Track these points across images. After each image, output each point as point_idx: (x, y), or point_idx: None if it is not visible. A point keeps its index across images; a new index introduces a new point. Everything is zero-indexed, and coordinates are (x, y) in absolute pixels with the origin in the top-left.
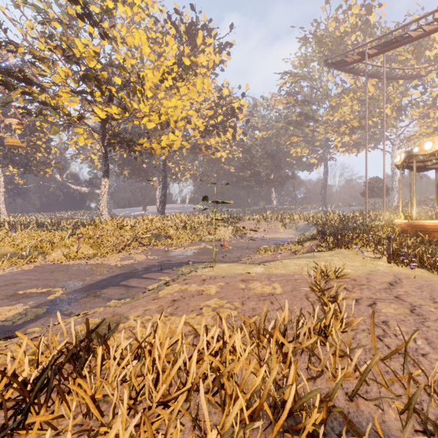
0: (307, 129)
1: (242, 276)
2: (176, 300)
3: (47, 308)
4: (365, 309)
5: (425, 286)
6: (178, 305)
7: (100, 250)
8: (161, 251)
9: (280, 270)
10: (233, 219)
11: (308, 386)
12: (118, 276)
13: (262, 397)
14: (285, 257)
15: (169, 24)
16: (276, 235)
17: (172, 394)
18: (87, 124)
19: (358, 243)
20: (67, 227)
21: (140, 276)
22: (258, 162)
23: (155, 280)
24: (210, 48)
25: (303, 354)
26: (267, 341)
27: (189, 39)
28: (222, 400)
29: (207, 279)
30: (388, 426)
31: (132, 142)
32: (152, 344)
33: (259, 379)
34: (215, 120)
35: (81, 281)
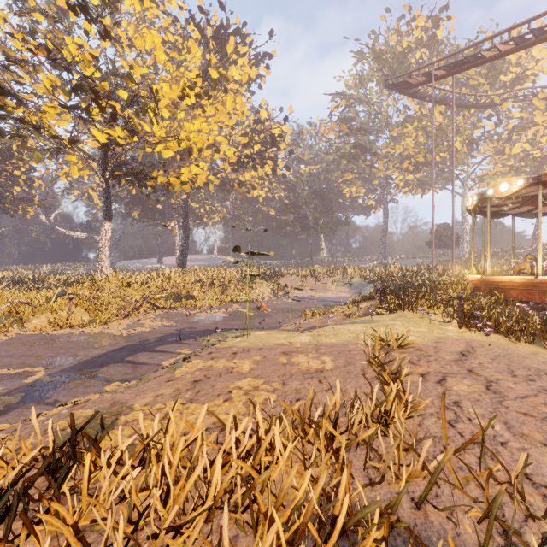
0: (364, 163)
1: (284, 347)
2: (198, 380)
3: (22, 395)
4: (433, 387)
5: (502, 356)
6: (200, 388)
7: (100, 315)
8: (180, 315)
9: (331, 339)
10: (273, 274)
11: (366, 491)
12: (122, 349)
13: (306, 514)
14: (336, 322)
15: (192, 26)
16: (326, 294)
17: (187, 512)
18: (82, 149)
19: (424, 304)
20: (55, 285)
21: (152, 348)
22: (304, 203)
23: (171, 354)
24: (244, 59)
25: (359, 449)
26: (313, 434)
27: (217, 46)
28: (254, 518)
29: (238, 352)
30: (463, 540)
31: (143, 175)
32: (163, 445)
33: (303, 488)
34: (250, 149)
35: (72, 357)
